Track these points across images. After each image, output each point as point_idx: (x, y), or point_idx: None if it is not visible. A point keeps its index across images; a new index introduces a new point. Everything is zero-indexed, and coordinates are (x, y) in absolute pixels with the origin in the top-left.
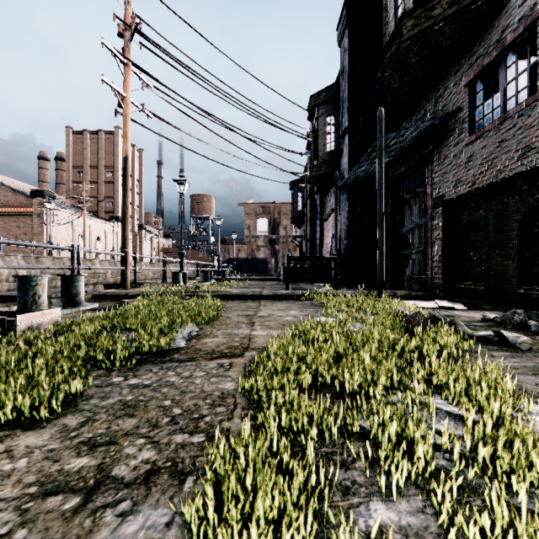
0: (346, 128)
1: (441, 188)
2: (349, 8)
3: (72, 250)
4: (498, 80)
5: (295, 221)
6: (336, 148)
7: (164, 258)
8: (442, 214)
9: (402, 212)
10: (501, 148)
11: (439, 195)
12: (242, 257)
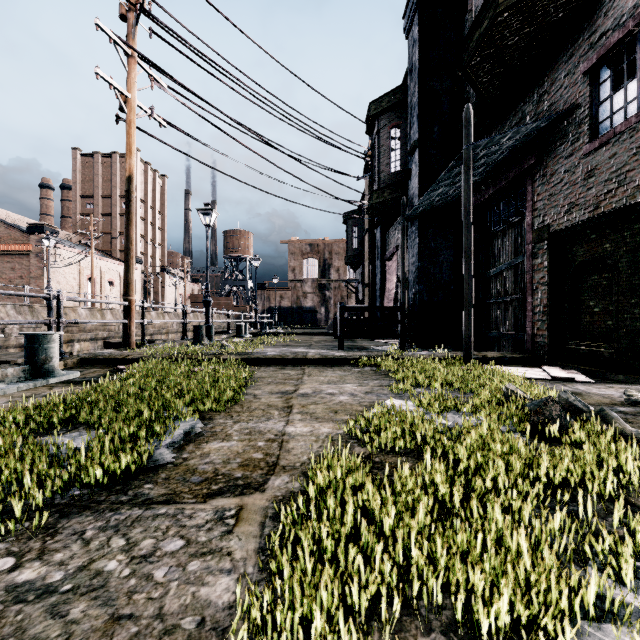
0: (416, 141)
1: (547, 215)
2: None
3: (49, 298)
4: (630, 65)
5: (349, 262)
6: (402, 168)
7: (184, 307)
8: (548, 250)
9: (490, 249)
10: None
11: (544, 225)
12: (286, 305)
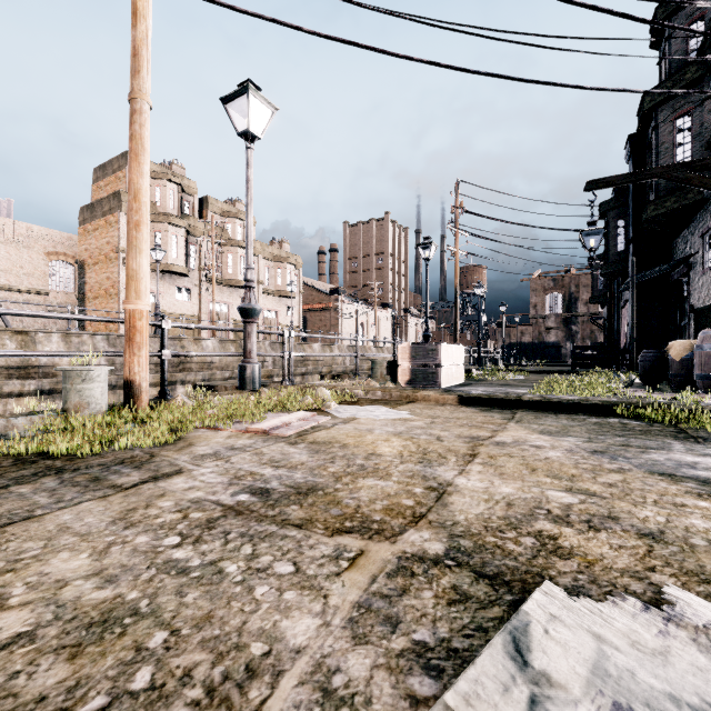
0: (630, 239)
1: (693, 299)
2: (631, 142)
3: None
4: None
5: (594, 302)
6: (626, 249)
7: (470, 347)
8: (693, 317)
9: (682, 309)
10: (710, 285)
11: (691, 305)
12: (527, 341)
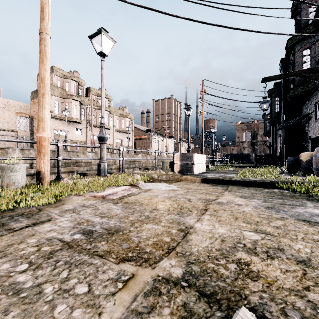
0: (281, 106)
1: (310, 133)
2: (282, 62)
3: None
4: None
5: (265, 135)
6: (279, 110)
7: (209, 155)
8: (310, 142)
9: (305, 138)
10: (318, 127)
11: (309, 136)
12: (234, 153)
